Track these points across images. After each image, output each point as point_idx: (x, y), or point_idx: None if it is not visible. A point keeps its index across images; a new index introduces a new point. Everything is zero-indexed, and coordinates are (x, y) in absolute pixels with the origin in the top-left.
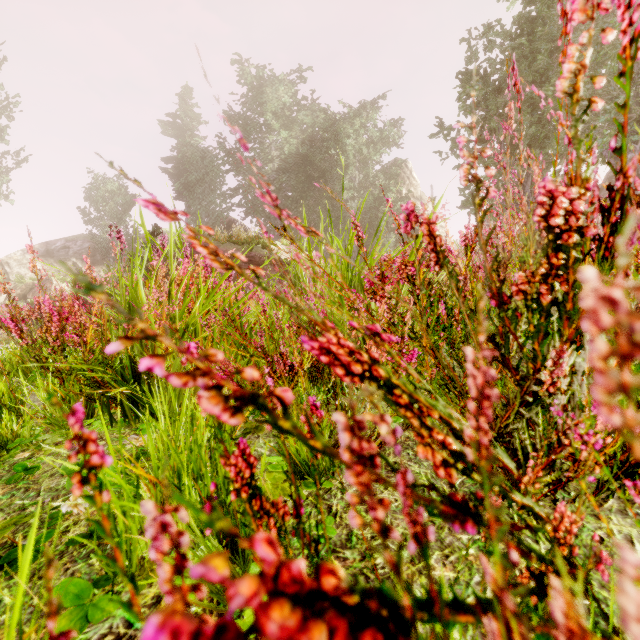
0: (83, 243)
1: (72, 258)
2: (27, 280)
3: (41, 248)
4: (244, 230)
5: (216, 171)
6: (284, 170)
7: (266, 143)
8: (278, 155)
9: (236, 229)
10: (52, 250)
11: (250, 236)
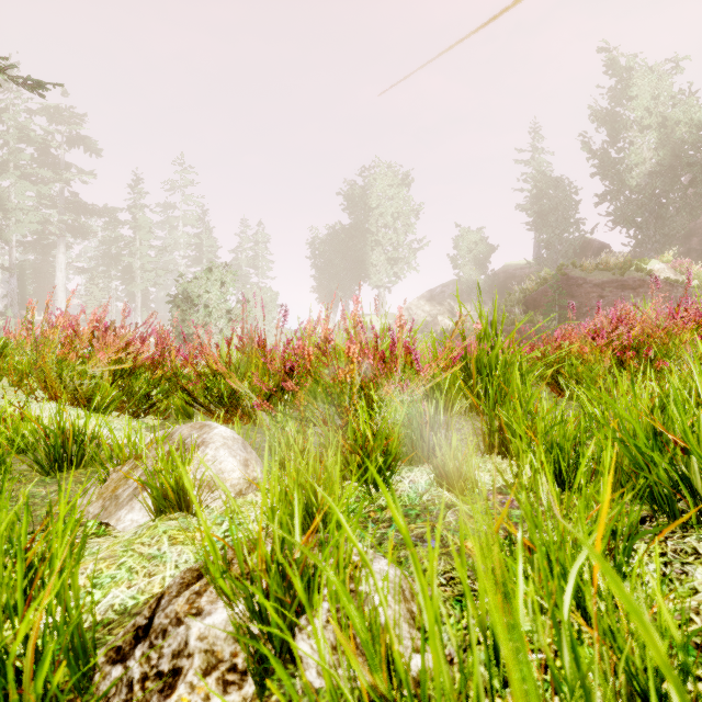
0: (453, 287)
1: (447, 299)
2: (422, 319)
3: (427, 295)
4: (602, 248)
5: (570, 196)
6: (660, 170)
7: (634, 147)
8: (651, 155)
9: (592, 249)
10: (434, 295)
11: (620, 261)
